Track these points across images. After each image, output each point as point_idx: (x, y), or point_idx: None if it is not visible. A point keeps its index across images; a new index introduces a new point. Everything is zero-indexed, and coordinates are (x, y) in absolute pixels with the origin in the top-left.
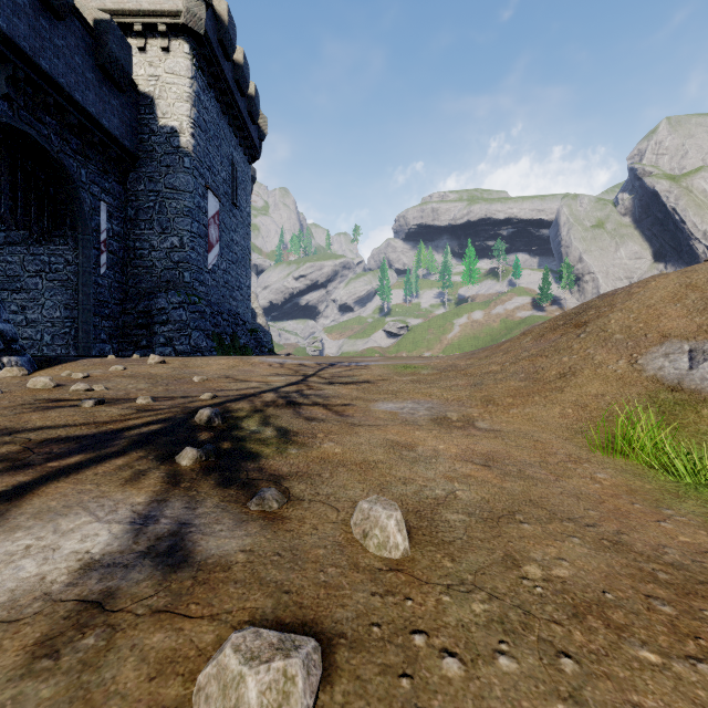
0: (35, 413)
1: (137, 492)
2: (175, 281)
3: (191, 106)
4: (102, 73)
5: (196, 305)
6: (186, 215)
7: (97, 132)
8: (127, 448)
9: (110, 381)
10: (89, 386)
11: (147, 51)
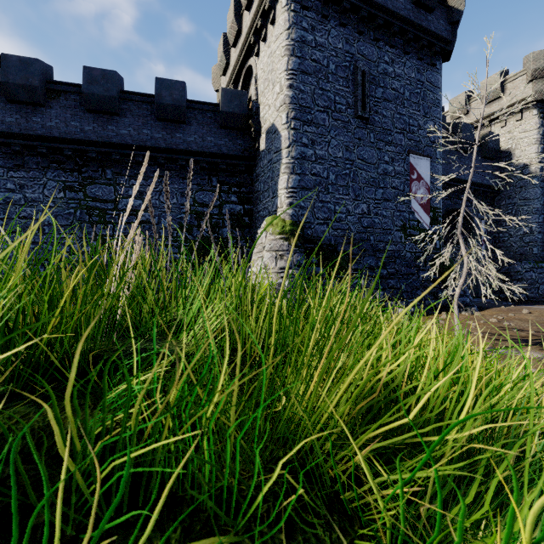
0: (503, 331)
1: (542, 352)
2: (526, 254)
3: (538, 145)
4: (483, 159)
5: (542, 269)
6: (534, 213)
7: (481, 189)
8: (534, 344)
9: (512, 321)
10: (509, 324)
11: (506, 126)
